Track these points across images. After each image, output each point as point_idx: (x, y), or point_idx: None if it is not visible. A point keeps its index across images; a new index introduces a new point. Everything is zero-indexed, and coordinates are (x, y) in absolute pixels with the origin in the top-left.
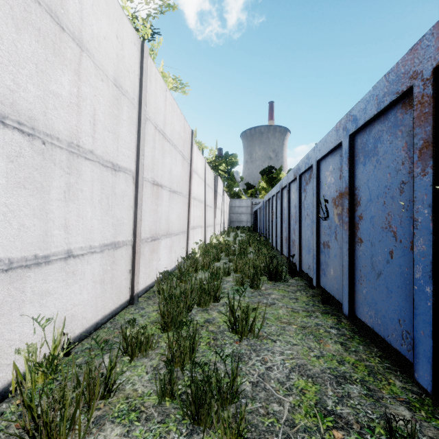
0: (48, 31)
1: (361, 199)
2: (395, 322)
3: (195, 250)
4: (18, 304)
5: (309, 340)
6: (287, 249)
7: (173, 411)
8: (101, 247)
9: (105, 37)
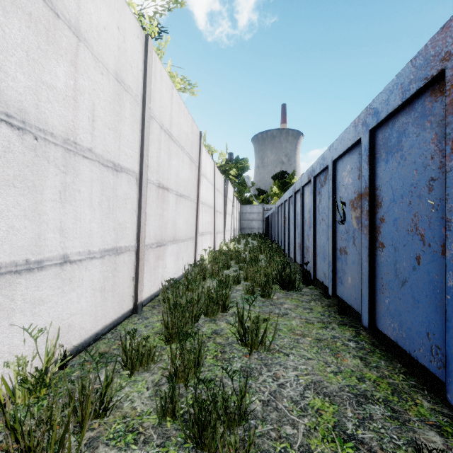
0: (40, 16)
1: (382, 200)
2: (423, 336)
3: (203, 257)
4: (6, 313)
5: (325, 354)
6: (301, 256)
7: (175, 433)
8: (101, 252)
9: (106, 27)
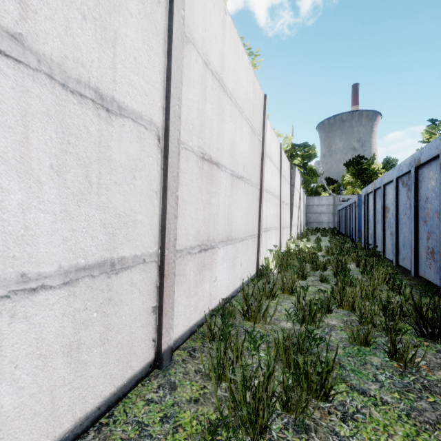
0: None
1: None
2: None
3: (268, 260)
4: None
5: None
6: None
7: None
8: (65, 273)
9: None
